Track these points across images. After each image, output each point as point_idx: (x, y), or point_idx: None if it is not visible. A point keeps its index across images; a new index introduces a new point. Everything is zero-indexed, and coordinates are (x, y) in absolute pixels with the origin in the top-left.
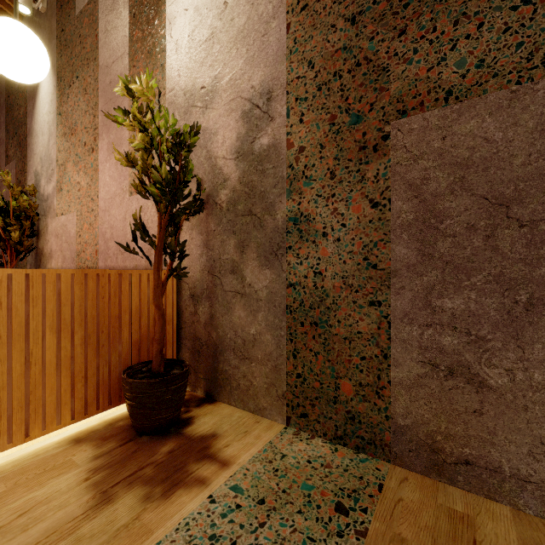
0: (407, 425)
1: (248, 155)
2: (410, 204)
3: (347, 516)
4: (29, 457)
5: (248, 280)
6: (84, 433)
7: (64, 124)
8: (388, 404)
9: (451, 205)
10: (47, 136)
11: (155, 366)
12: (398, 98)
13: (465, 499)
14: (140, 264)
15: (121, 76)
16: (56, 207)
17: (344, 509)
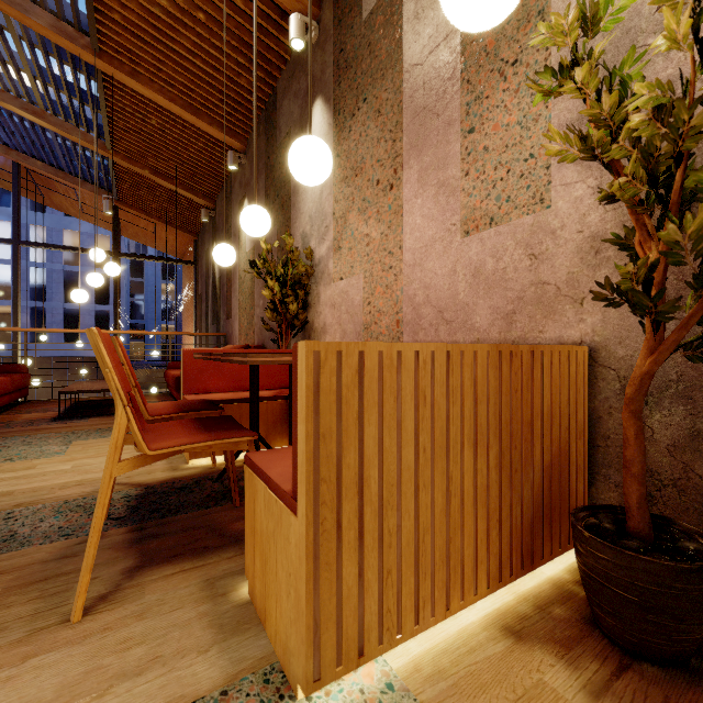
0: None
1: None
2: None
3: None
4: (462, 649)
5: None
6: (510, 616)
7: (343, 167)
8: None
9: None
10: (318, 188)
11: (640, 526)
12: None
13: None
14: (488, 337)
15: (445, 67)
16: (332, 271)
17: None
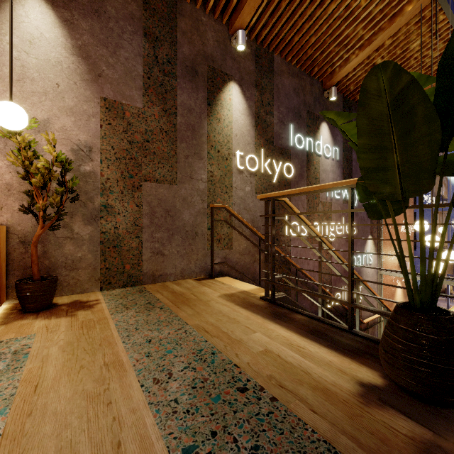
0: (147, 271)
1: (76, 171)
2: (148, 208)
3: (143, 292)
4: None
5: (76, 231)
6: None
7: None
8: (142, 267)
9: (158, 210)
10: None
11: (39, 277)
12: (144, 175)
13: (162, 283)
14: None
15: None
16: None
17: (142, 292)
